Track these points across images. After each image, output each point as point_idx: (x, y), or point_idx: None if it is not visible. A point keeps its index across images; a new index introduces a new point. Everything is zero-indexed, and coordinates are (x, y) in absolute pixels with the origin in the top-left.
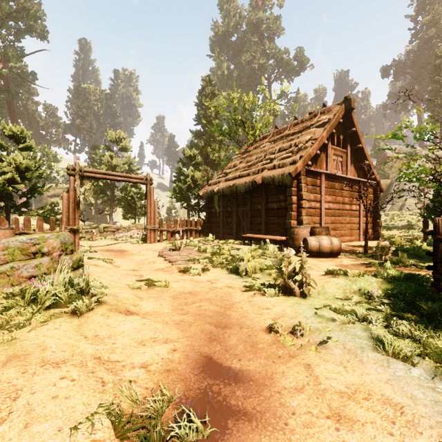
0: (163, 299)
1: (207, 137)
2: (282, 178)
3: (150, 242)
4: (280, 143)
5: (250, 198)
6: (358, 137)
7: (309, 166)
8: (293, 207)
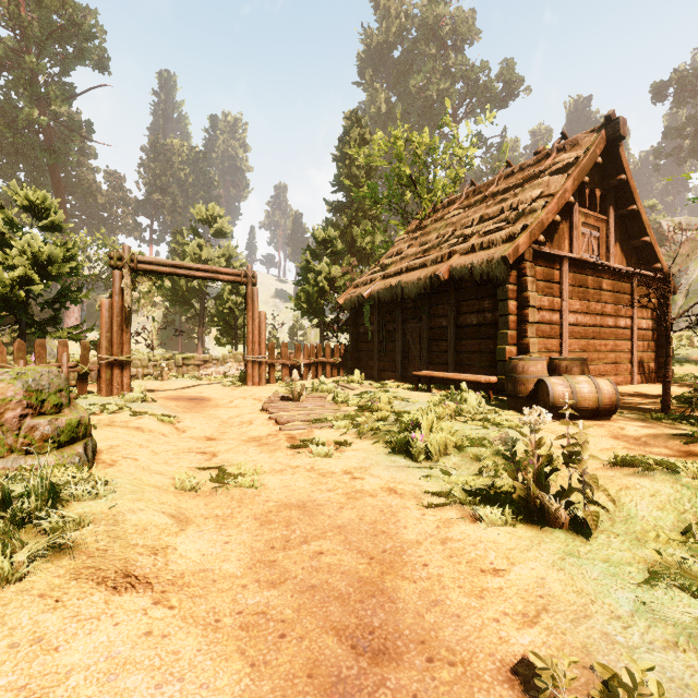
0: (236, 524)
1: (353, 210)
2: (488, 268)
3: (252, 383)
4: (482, 209)
5: (427, 307)
6: (631, 191)
7: (541, 243)
8: (509, 321)
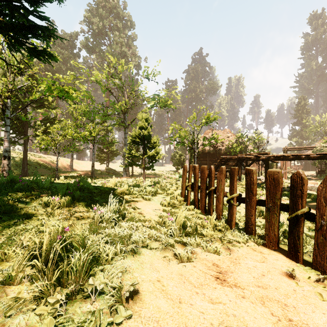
0: None
1: (302, 126)
2: None
3: None
4: None
5: None
6: None
7: None
8: None
